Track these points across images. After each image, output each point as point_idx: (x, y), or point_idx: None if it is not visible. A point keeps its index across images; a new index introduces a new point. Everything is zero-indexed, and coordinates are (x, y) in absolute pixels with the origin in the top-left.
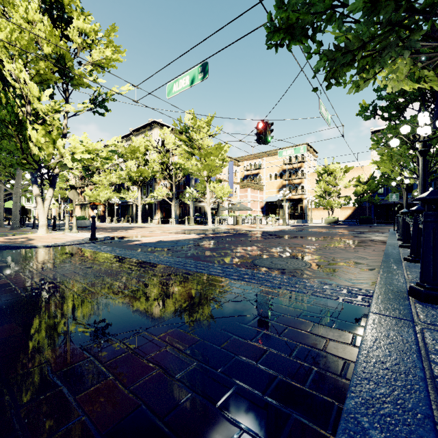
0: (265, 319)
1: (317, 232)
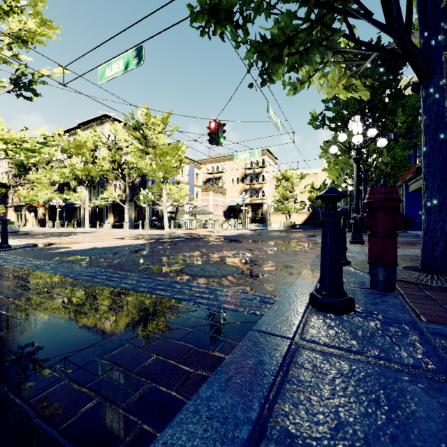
0: (135, 346)
1: (272, 236)
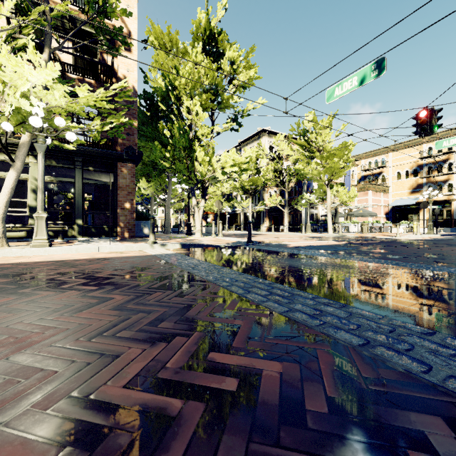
0: None
1: None
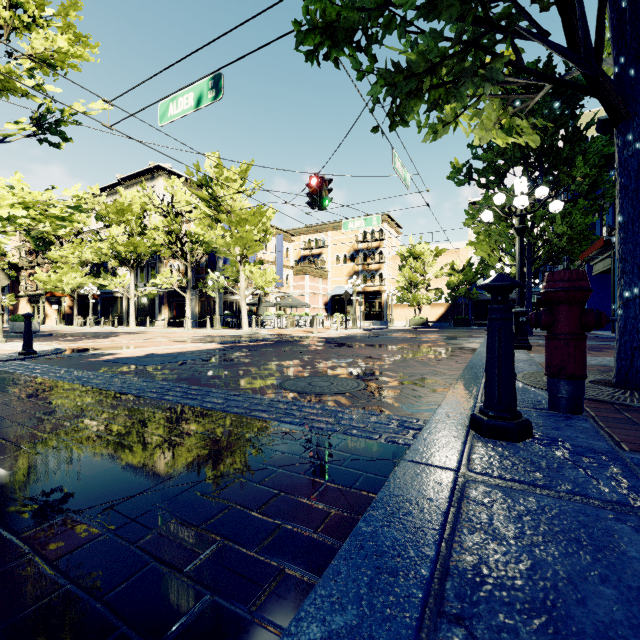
0: (249, 481)
1: (396, 338)
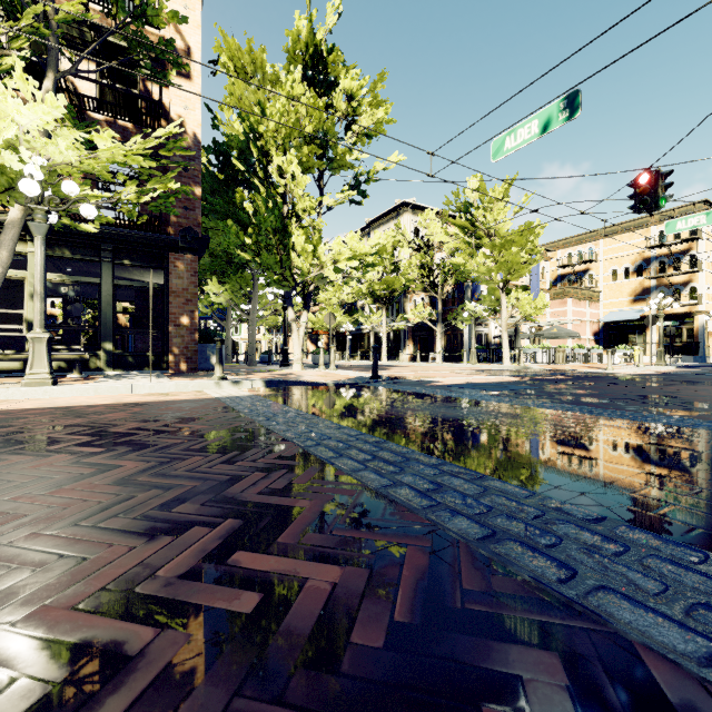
0: None
1: None
